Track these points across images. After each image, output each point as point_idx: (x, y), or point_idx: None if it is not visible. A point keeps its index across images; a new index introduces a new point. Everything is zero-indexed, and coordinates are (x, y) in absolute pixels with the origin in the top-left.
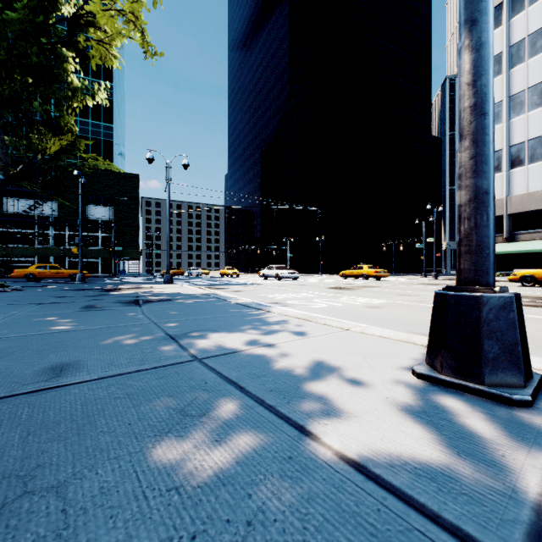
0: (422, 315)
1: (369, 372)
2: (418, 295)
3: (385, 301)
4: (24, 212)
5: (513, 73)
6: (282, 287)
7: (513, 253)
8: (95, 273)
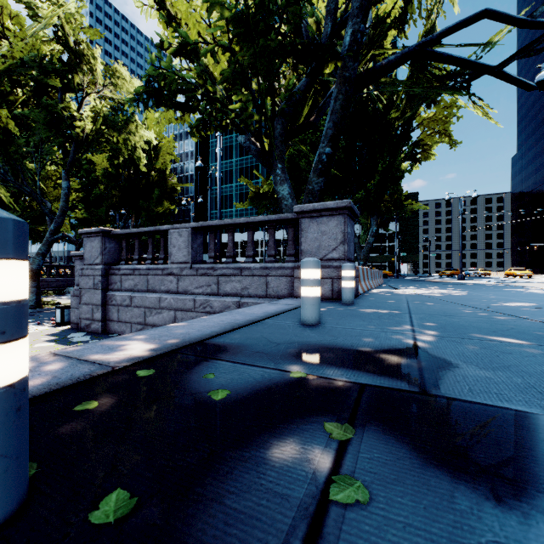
0: None
1: None
2: None
3: None
4: None
5: None
6: None
7: None
8: None
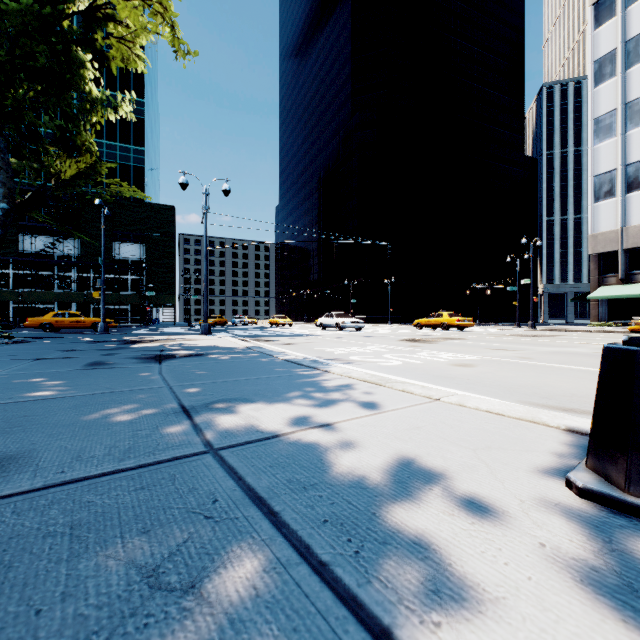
0: (531, 377)
1: (491, 480)
2: (518, 350)
3: (477, 357)
4: (43, 251)
5: (630, 74)
6: (343, 339)
7: (630, 298)
8: (124, 323)
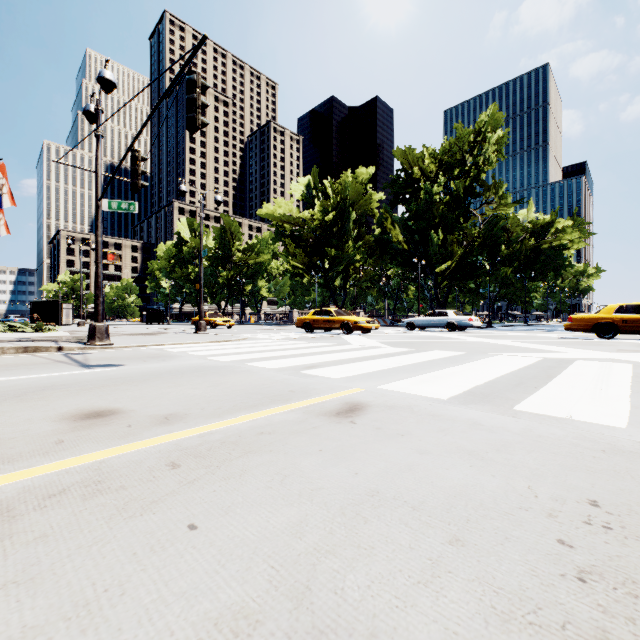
0: None
1: None
2: None
3: None
4: None
5: None
6: None
7: None
8: None
